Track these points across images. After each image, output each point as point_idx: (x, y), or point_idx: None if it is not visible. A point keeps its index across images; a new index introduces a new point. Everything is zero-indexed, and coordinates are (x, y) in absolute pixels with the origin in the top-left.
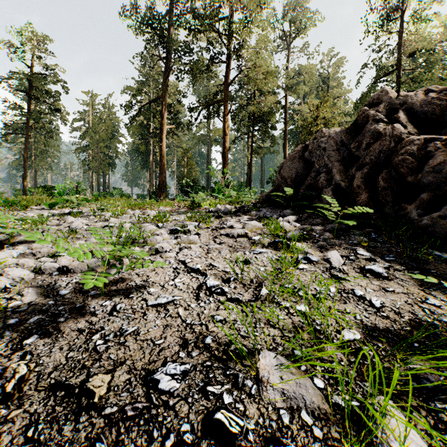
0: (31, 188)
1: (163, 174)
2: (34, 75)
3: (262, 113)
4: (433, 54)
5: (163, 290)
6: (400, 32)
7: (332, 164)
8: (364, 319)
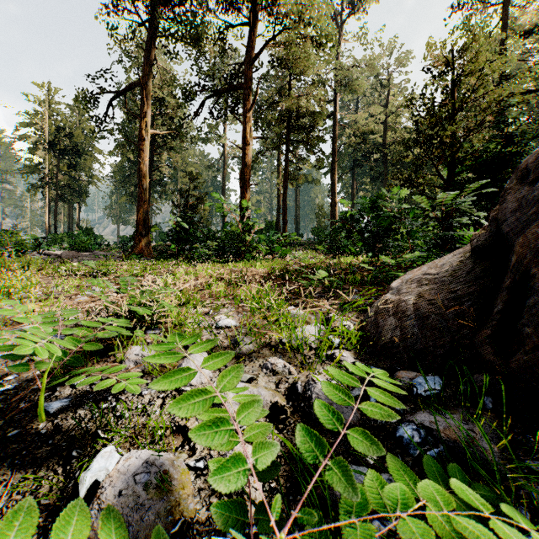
0: None
1: (145, 209)
2: None
3: (306, 112)
4: None
5: None
6: (505, 5)
7: None
8: None
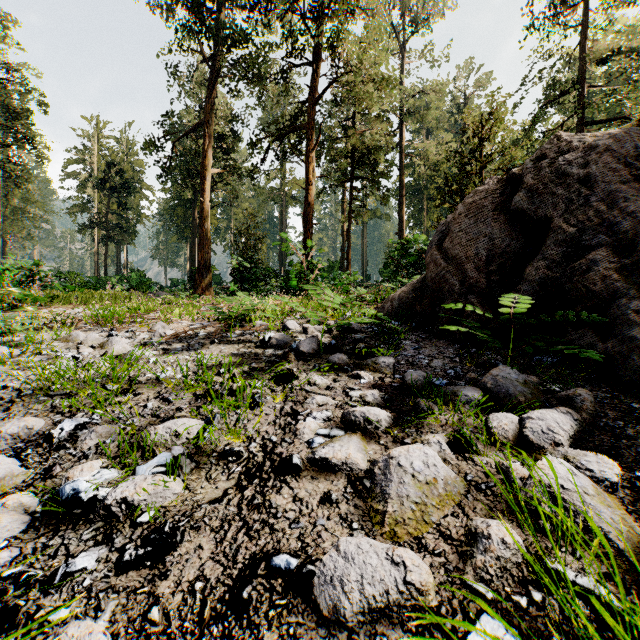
0: None
1: (206, 249)
2: None
3: (369, 149)
4: (638, 62)
5: None
6: (585, 27)
7: (637, 220)
8: None
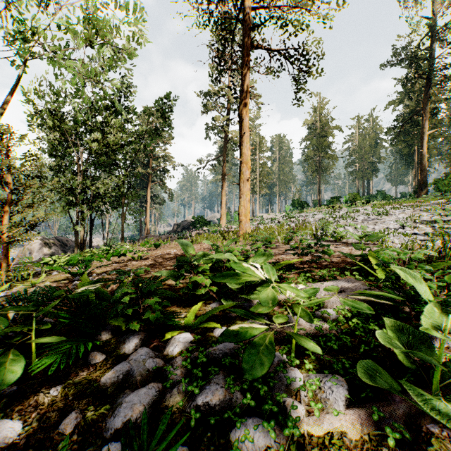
0: (331, 199)
1: (423, 175)
2: (324, 128)
3: None
4: None
5: (389, 219)
6: None
7: None
8: (425, 219)
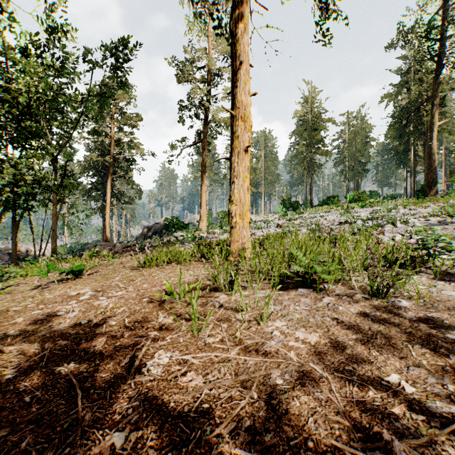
0: (331, 198)
1: (432, 172)
2: (316, 121)
3: None
4: None
5: None
6: None
7: None
8: None
